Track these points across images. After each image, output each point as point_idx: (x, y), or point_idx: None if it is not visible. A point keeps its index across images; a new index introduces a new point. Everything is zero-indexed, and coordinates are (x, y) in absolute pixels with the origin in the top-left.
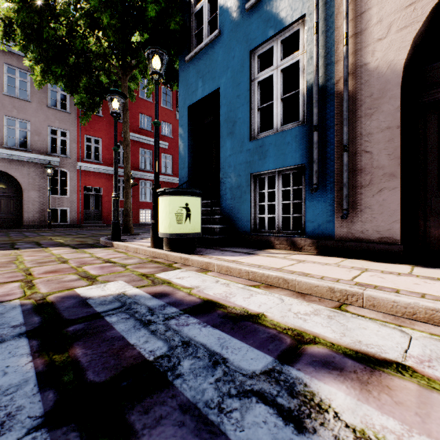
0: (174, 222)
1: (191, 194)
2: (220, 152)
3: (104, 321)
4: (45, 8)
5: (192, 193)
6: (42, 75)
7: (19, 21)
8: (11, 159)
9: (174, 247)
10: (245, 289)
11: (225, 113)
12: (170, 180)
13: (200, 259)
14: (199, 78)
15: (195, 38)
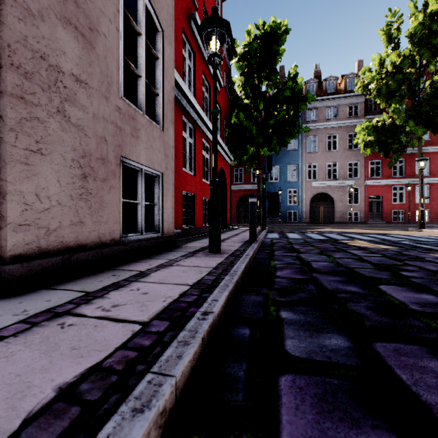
0: None
1: None
2: None
3: None
4: (382, 130)
5: None
6: (370, 151)
7: (373, 141)
8: (329, 186)
9: None
10: None
11: None
12: None
13: None
14: None
15: None
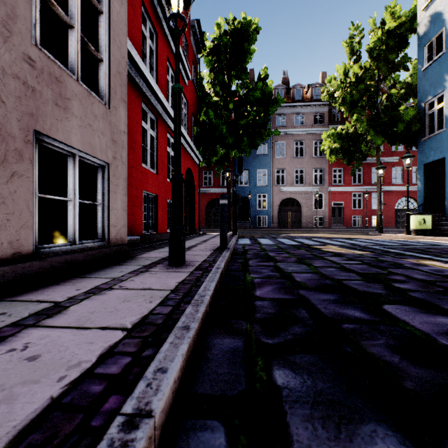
0: (417, 225)
1: (425, 214)
2: (445, 190)
3: (406, 241)
4: (346, 138)
5: (426, 214)
6: (334, 158)
7: (338, 148)
8: (296, 191)
9: (417, 234)
10: (444, 242)
11: (447, 170)
12: (400, 189)
13: (429, 237)
14: (431, 150)
15: (428, 127)
